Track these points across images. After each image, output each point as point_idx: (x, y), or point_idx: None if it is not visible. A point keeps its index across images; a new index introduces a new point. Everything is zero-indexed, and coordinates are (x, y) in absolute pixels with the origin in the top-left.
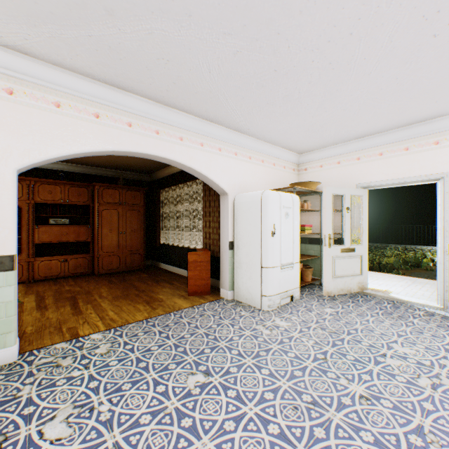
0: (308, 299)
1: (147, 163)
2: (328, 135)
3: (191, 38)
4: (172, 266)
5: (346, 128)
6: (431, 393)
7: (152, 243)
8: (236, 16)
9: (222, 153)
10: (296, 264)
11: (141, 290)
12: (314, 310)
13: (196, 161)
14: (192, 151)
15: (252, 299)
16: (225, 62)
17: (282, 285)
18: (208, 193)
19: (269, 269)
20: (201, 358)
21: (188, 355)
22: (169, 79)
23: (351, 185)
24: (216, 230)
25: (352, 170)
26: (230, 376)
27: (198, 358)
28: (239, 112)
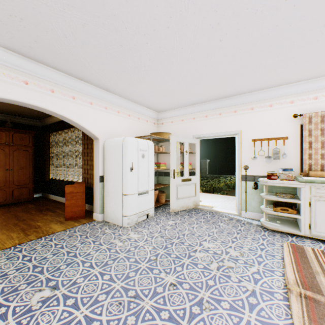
0: (160, 215)
1: (34, 110)
2: (174, 101)
3: (38, 3)
4: (60, 196)
5: (184, 96)
6: (215, 273)
7: (43, 178)
8: None
9: (94, 106)
10: (151, 191)
11: (22, 219)
12: (161, 223)
13: (68, 110)
14: (64, 102)
15: (117, 219)
16: (77, 31)
17: (139, 207)
18: (86, 138)
19: (129, 196)
20: (55, 274)
21: (43, 274)
22: (29, 37)
23: (190, 136)
24: (92, 167)
25: (190, 125)
26: (75, 286)
27: (52, 275)
28: (103, 75)
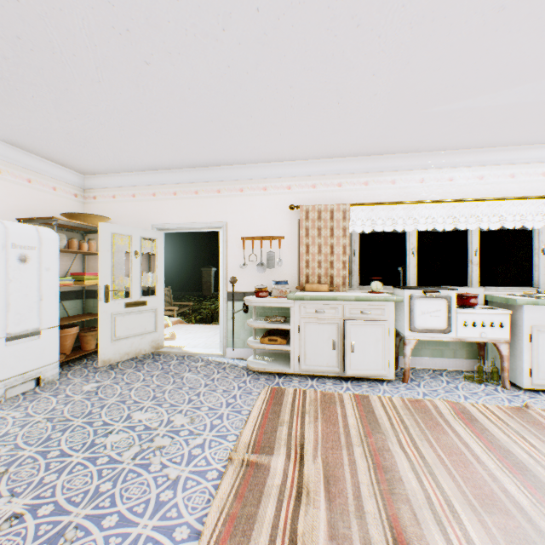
0: (73, 376)
1: None
2: (108, 156)
3: None
4: None
5: (126, 152)
6: (126, 466)
7: None
8: None
9: None
10: (49, 330)
11: None
12: (66, 392)
13: None
14: None
15: None
16: None
17: (11, 367)
18: None
19: None
20: None
21: None
22: None
23: (147, 225)
24: None
25: (149, 207)
26: None
27: None
28: None
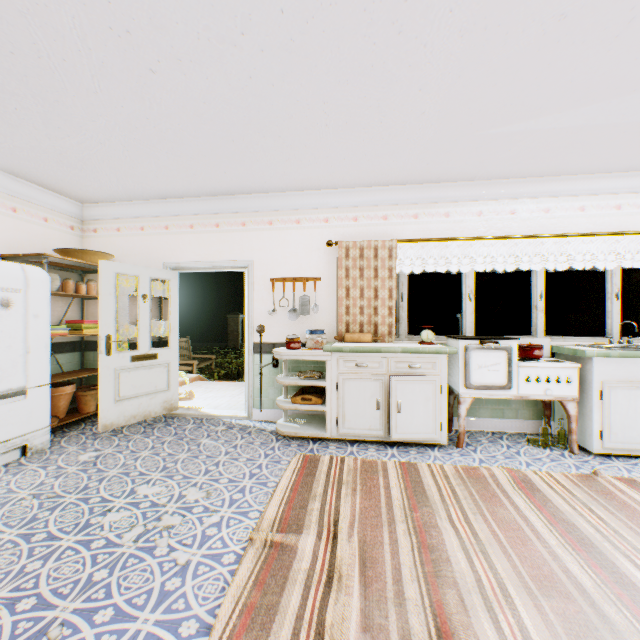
0: (67, 444)
1: None
2: (111, 182)
3: None
4: None
5: (132, 176)
6: (126, 550)
7: None
8: None
9: None
10: (38, 389)
11: None
12: (58, 463)
13: None
14: None
15: None
16: None
17: None
18: None
19: None
20: None
21: None
22: None
23: (159, 264)
24: None
25: (160, 242)
26: None
27: None
28: None
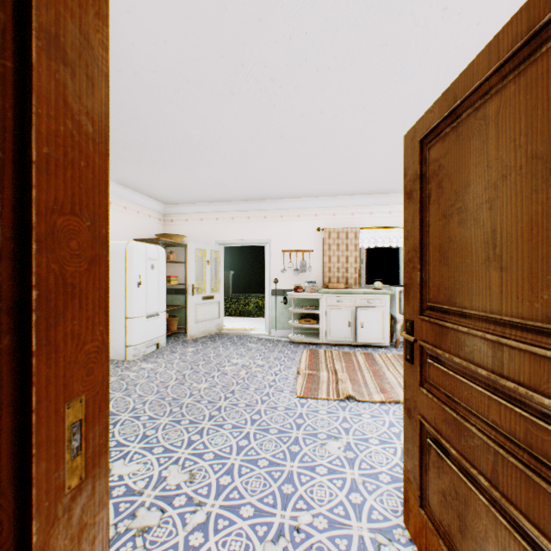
0: (174, 345)
1: None
2: (192, 195)
3: None
4: None
5: (207, 193)
6: (244, 376)
7: None
8: (112, 106)
9: None
10: (162, 313)
11: None
12: (179, 351)
13: None
14: None
15: (116, 352)
16: None
17: (148, 334)
18: None
19: (135, 319)
20: None
21: None
22: None
23: (212, 241)
24: None
25: (213, 228)
26: None
27: None
28: None
